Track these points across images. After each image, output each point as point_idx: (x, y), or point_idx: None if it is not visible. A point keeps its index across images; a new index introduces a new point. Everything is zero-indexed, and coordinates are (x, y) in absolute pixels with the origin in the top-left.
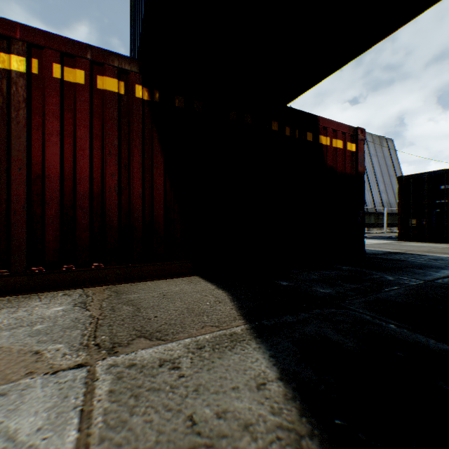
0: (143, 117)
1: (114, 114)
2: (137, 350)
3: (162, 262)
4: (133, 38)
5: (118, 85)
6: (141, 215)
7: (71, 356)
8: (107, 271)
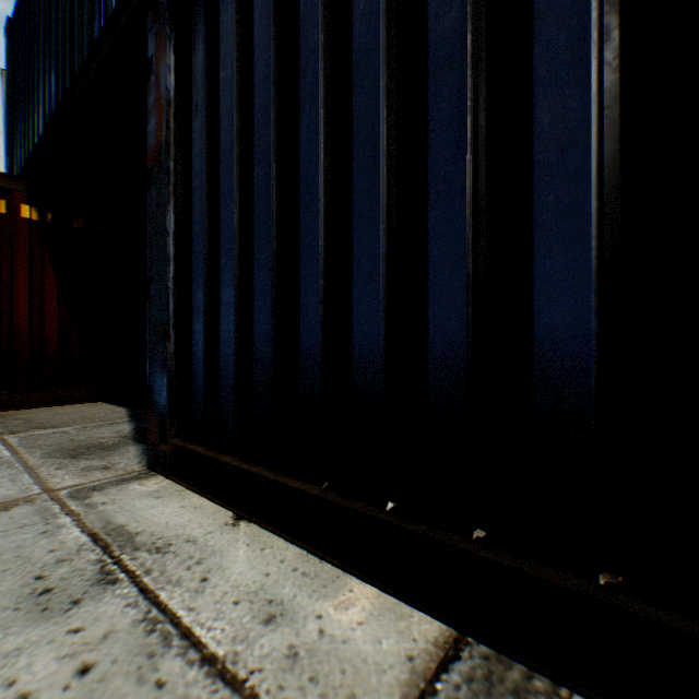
0: (33, 238)
1: None
2: (36, 432)
3: (58, 388)
4: (14, 119)
5: None
6: (30, 340)
7: None
8: None
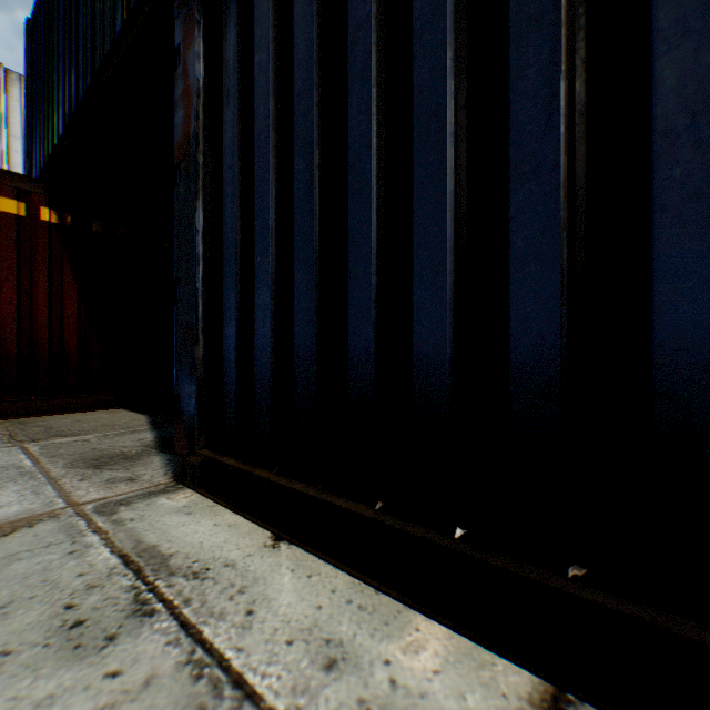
0: (52, 241)
1: (14, 237)
2: (56, 440)
3: (77, 394)
4: (33, 121)
5: (19, 206)
6: (50, 345)
7: (1, 445)
8: (5, 405)
